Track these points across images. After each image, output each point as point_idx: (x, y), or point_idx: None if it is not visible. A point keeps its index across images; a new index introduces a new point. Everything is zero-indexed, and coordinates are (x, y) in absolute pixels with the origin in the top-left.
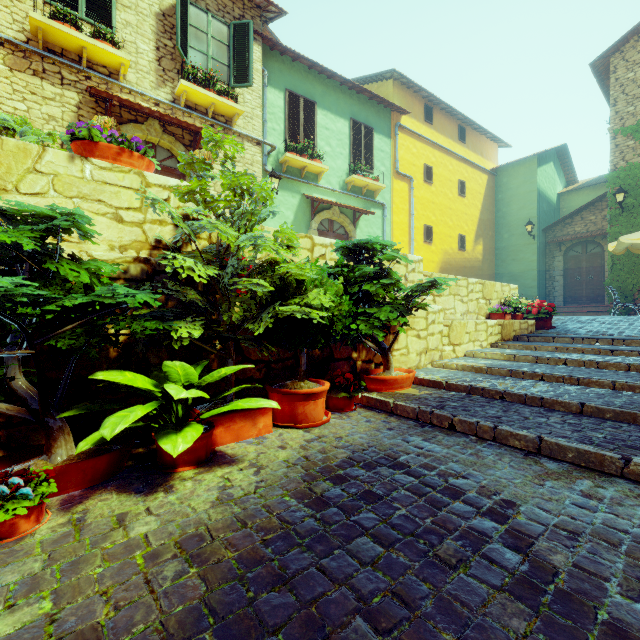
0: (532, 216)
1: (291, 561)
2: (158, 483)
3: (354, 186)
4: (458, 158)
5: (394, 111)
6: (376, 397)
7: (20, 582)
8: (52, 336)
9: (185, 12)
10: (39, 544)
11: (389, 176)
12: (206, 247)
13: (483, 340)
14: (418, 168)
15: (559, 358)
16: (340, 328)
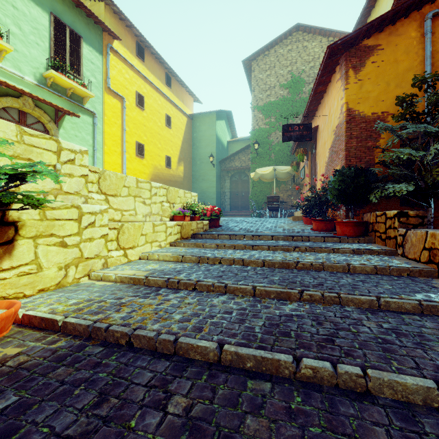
0: (213, 151)
1: None
2: None
3: (57, 84)
4: (165, 97)
5: (106, 32)
6: None
7: None
8: None
9: None
10: None
11: (101, 89)
12: None
13: (162, 240)
14: (131, 92)
15: (216, 257)
16: None
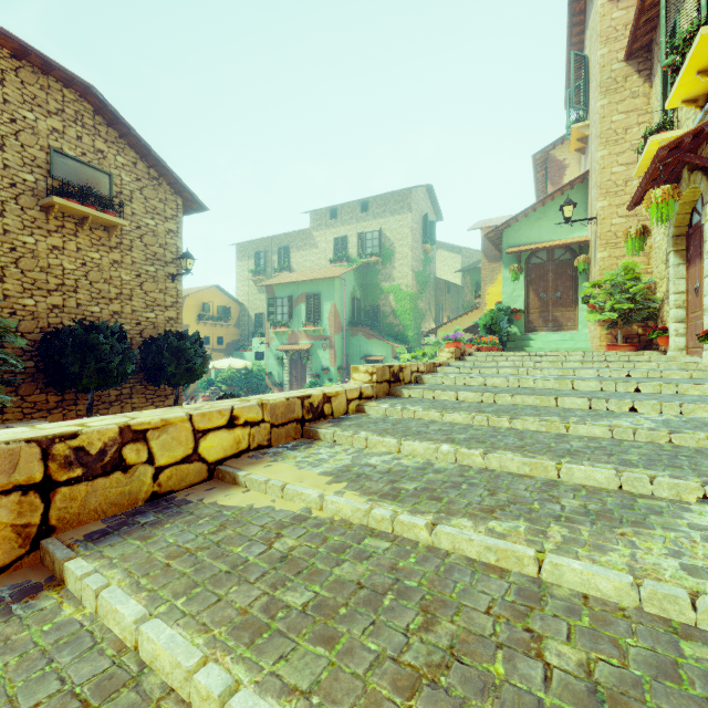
0: None
1: None
2: None
3: None
4: None
5: None
6: None
7: None
8: None
9: None
10: None
11: None
12: None
13: None
14: None
15: None
16: None
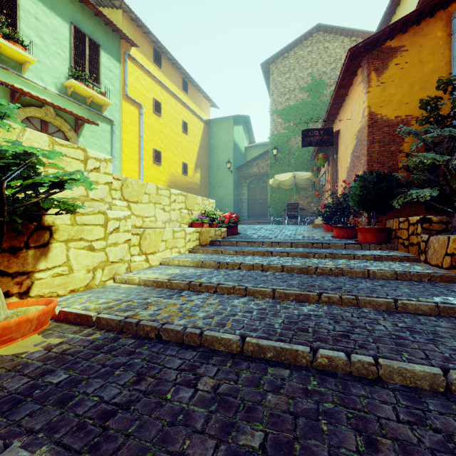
0: (231, 158)
1: None
2: None
3: (76, 93)
4: (182, 103)
5: (124, 39)
6: None
7: None
8: None
9: None
10: None
11: (118, 97)
12: None
13: (182, 246)
14: (148, 99)
15: (235, 263)
16: None
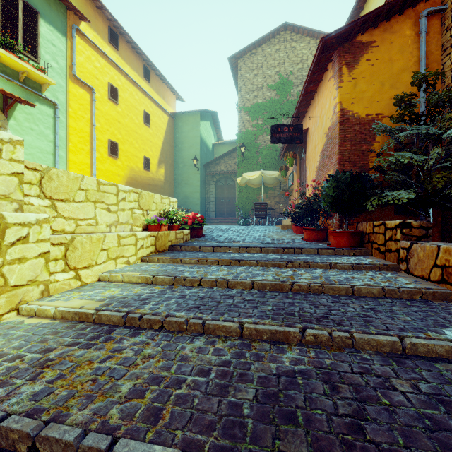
0: (197, 154)
1: None
2: None
3: (5, 65)
4: (144, 92)
5: (71, 11)
6: None
7: None
8: None
9: None
10: None
11: (64, 76)
12: None
13: (131, 255)
14: (102, 83)
15: (195, 278)
16: None
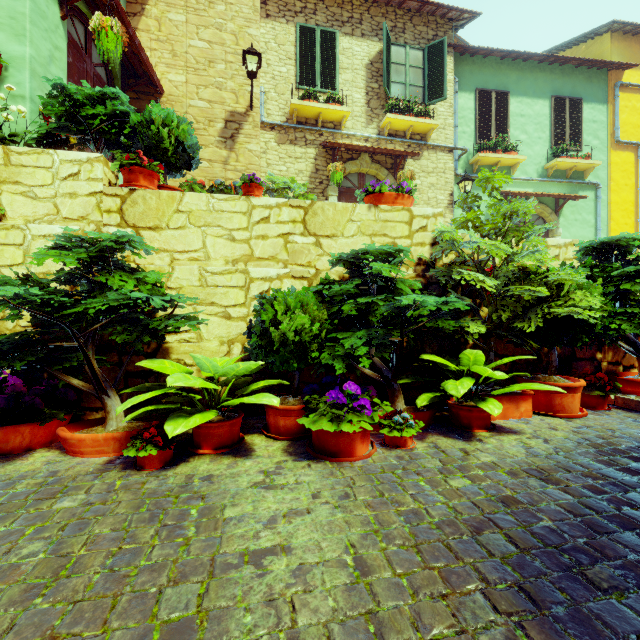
0: None
1: (634, 498)
2: (467, 436)
3: (556, 170)
4: None
5: (612, 70)
6: (637, 399)
7: (438, 468)
8: (412, 330)
9: (388, 54)
10: (426, 453)
11: (604, 149)
12: (454, 260)
13: None
14: None
15: None
16: (599, 327)
